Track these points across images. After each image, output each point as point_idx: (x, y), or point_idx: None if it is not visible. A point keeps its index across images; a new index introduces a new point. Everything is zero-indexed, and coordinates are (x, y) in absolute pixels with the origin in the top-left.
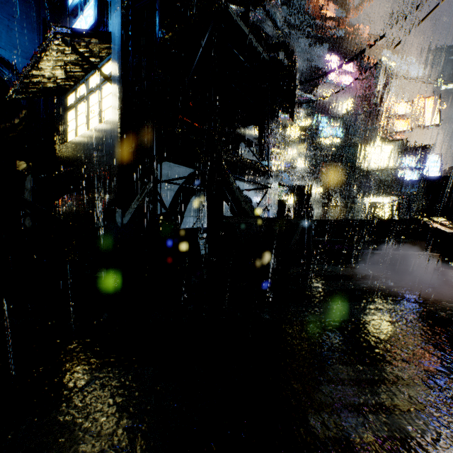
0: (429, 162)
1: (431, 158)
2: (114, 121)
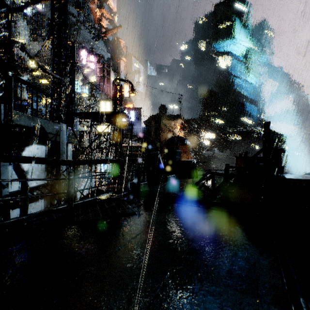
0: (130, 114)
1: (131, 112)
2: None
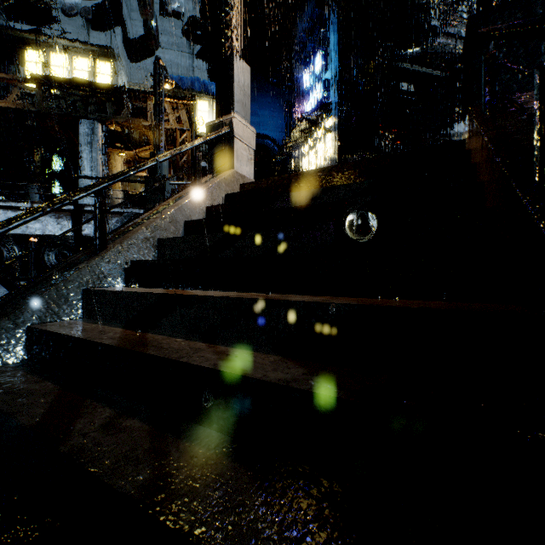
0: None
1: None
2: (333, 157)
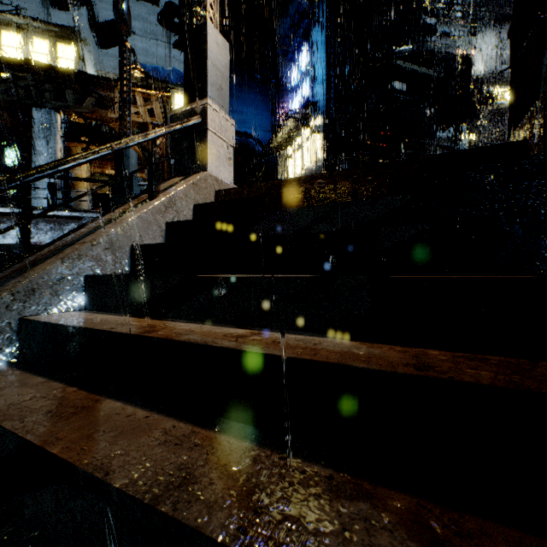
0: None
1: None
2: (321, 159)
